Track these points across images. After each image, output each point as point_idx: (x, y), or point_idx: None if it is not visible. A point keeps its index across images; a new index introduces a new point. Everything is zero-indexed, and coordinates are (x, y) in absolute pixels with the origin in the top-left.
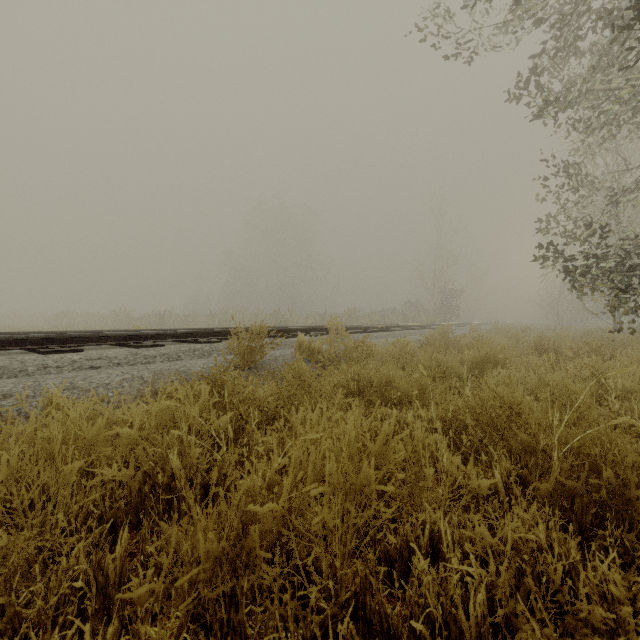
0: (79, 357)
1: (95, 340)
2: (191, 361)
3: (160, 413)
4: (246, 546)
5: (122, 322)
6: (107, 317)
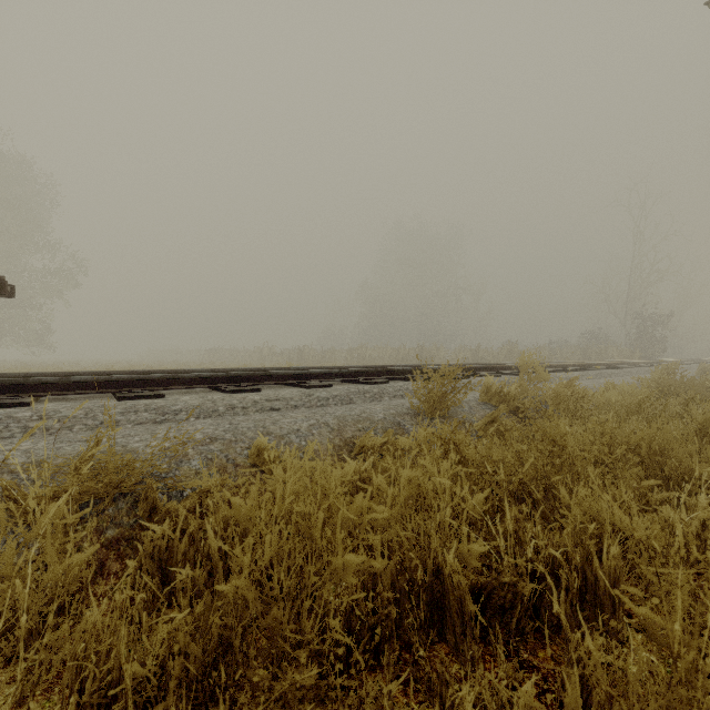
0: (259, 397)
1: (267, 379)
2: (366, 405)
3: (406, 484)
4: None
5: (265, 358)
6: (252, 353)
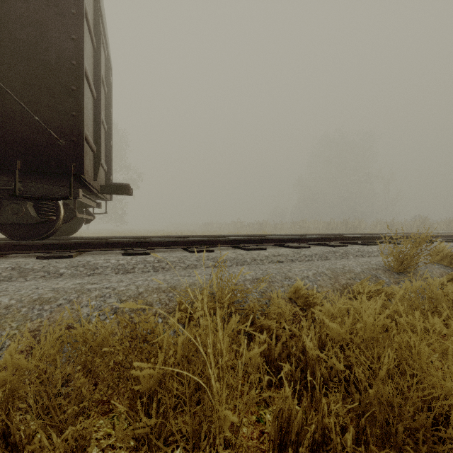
0: (268, 253)
1: (266, 242)
2: (340, 261)
3: None
4: None
5: (238, 228)
6: (229, 225)
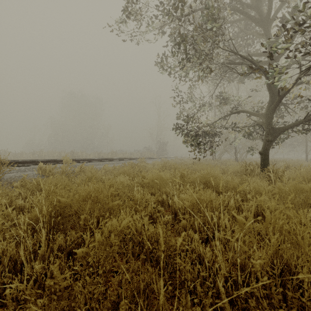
0: None
1: None
2: None
3: None
4: None
5: None
6: None
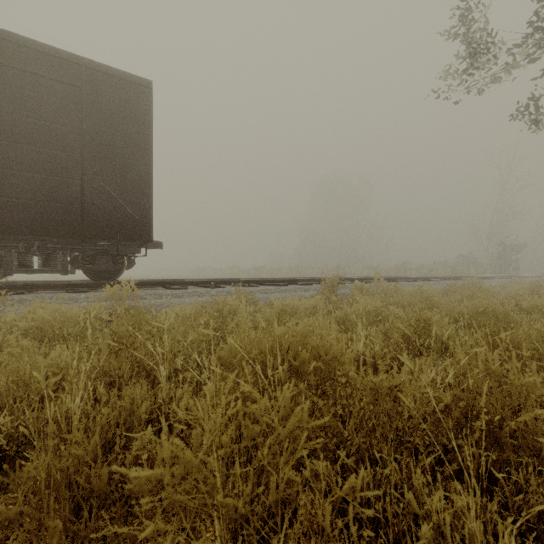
0: (260, 289)
1: (259, 282)
2: (302, 293)
3: (312, 301)
4: (345, 316)
5: (234, 274)
6: (225, 270)
